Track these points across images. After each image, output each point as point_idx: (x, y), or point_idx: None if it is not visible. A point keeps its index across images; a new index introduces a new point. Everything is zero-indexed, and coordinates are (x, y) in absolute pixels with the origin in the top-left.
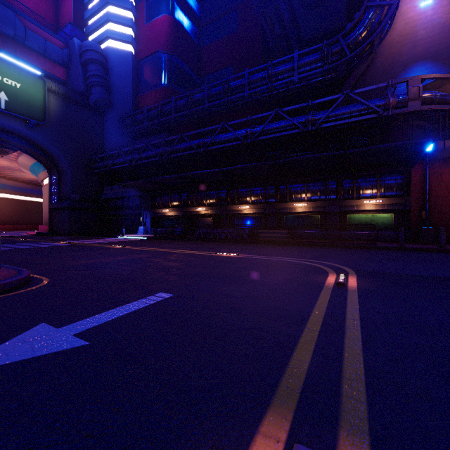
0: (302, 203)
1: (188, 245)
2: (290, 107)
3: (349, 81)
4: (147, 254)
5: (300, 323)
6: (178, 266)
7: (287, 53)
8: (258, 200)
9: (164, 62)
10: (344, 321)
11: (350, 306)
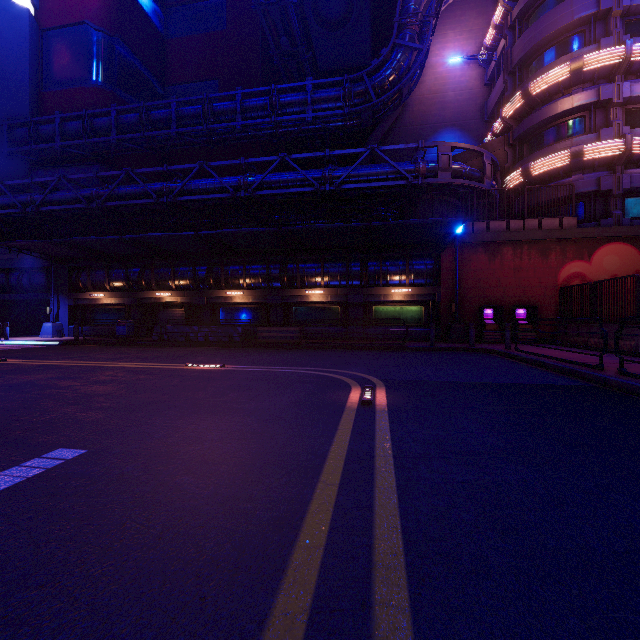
0: (318, 290)
1: (139, 354)
2: (302, 155)
3: (374, 135)
4: (51, 372)
5: (312, 474)
6: (112, 391)
7: (298, 80)
8: (256, 283)
9: (97, 45)
10: (373, 461)
11: (380, 436)
